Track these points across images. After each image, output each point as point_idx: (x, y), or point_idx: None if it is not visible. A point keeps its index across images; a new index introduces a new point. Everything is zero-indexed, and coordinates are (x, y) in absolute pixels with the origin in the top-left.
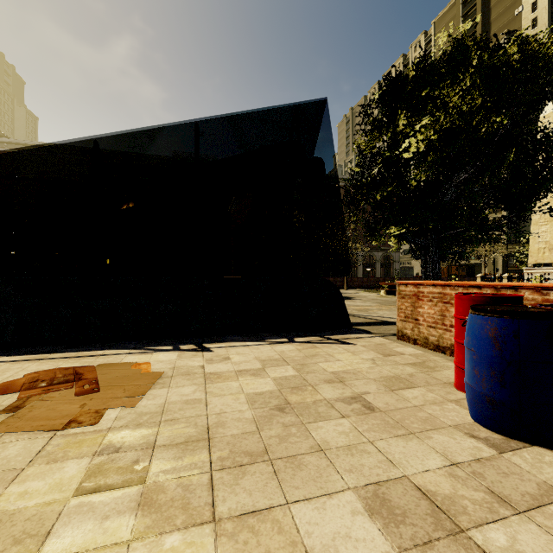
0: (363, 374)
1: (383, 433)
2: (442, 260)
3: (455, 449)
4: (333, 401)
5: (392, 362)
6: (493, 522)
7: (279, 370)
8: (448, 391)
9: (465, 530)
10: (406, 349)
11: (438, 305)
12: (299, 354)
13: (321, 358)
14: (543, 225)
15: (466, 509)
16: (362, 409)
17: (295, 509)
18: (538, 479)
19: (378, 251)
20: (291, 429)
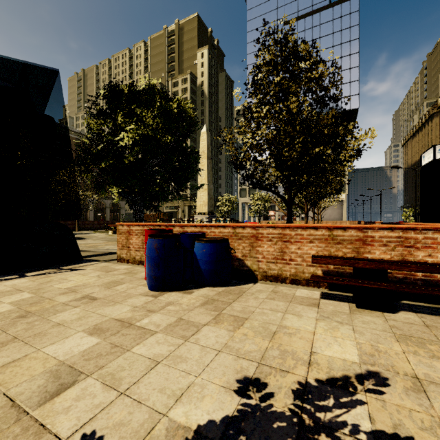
0: (90, 284)
1: (101, 307)
2: (147, 210)
3: (137, 302)
4: (68, 302)
5: (112, 275)
6: (145, 318)
7: (14, 296)
8: (141, 282)
9: (134, 324)
10: (122, 266)
11: (141, 237)
12: (33, 283)
13: (56, 282)
14: (202, 191)
15: (136, 318)
16: (89, 301)
17: (45, 349)
18: (166, 301)
19: (108, 199)
20: (35, 323)
